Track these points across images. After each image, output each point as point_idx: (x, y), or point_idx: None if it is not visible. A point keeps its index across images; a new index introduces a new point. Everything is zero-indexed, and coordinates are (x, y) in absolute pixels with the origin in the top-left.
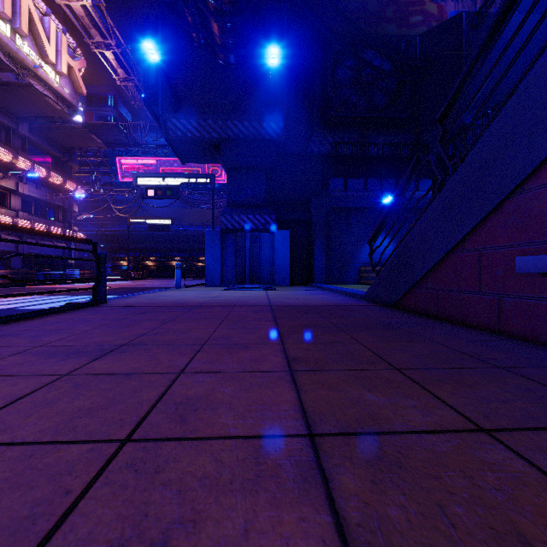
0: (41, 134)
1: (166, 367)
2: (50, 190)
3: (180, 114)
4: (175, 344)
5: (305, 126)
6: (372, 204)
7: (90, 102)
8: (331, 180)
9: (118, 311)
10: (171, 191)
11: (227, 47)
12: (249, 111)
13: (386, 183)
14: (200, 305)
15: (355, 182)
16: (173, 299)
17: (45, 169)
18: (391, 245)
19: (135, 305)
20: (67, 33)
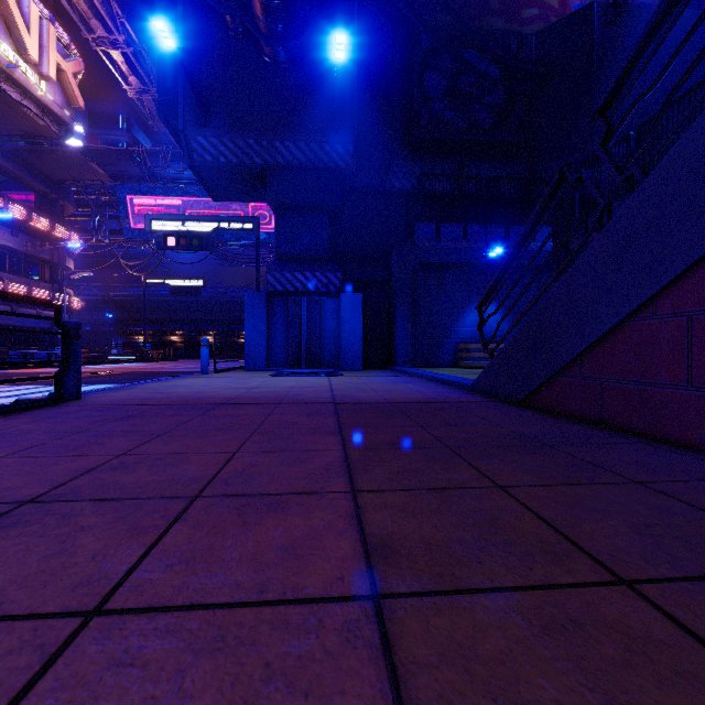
0: (19, 160)
1: (71, 584)
2: (33, 237)
3: (209, 129)
4: (138, 499)
5: (383, 151)
6: (473, 259)
7: (94, 122)
8: (418, 226)
9: (86, 415)
10: (199, 239)
11: (275, 36)
12: (305, 128)
13: (493, 230)
14: (225, 402)
15: (450, 228)
16: (189, 392)
17: (25, 209)
18: (499, 315)
19: (122, 403)
20: (56, 23)
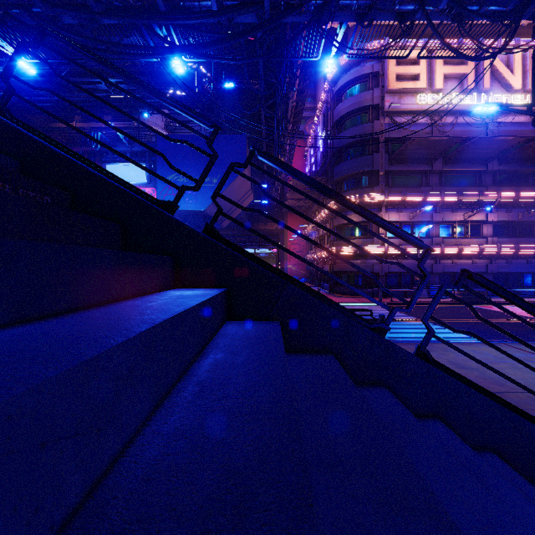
0: (511, 161)
1: None
2: (524, 208)
3: None
4: None
5: None
6: None
7: None
8: None
9: None
10: None
11: None
12: None
13: None
14: None
15: None
16: None
17: (513, 193)
18: None
19: None
20: None
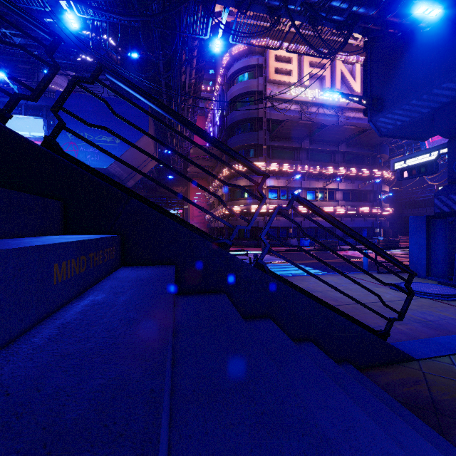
0: (354, 145)
1: None
2: (362, 181)
3: (384, 111)
4: None
5: None
6: None
7: None
8: None
9: None
10: (425, 167)
11: (414, 20)
12: None
13: None
14: None
15: None
16: None
17: (355, 169)
18: None
19: None
20: None
